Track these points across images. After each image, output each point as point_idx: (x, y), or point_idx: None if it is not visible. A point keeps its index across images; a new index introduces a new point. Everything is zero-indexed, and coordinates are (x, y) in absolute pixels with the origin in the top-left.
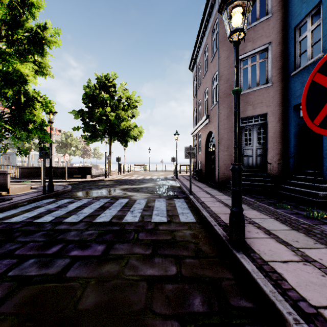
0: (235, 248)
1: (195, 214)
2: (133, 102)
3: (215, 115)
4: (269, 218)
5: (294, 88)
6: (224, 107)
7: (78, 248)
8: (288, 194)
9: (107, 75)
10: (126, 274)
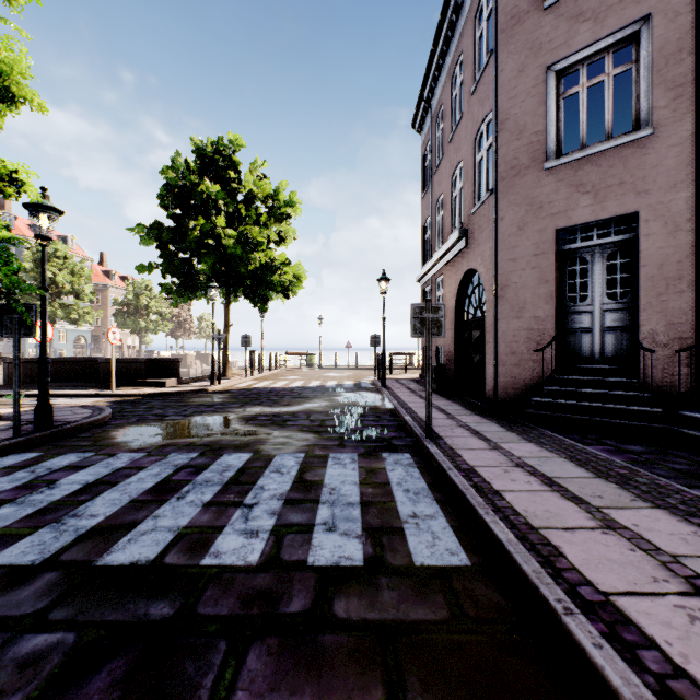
0: None
1: (460, 522)
2: (280, 206)
3: (486, 227)
4: None
5: None
6: (512, 202)
7: None
8: None
9: (218, 142)
10: None
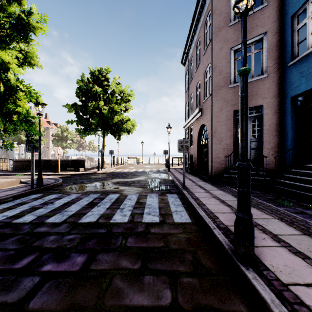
0: (242, 262)
1: (190, 212)
2: (126, 96)
3: (208, 108)
4: (273, 218)
5: (291, 78)
6: (217, 99)
7: (53, 260)
8: (286, 190)
9: (100, 69)
10: (107, 303)
